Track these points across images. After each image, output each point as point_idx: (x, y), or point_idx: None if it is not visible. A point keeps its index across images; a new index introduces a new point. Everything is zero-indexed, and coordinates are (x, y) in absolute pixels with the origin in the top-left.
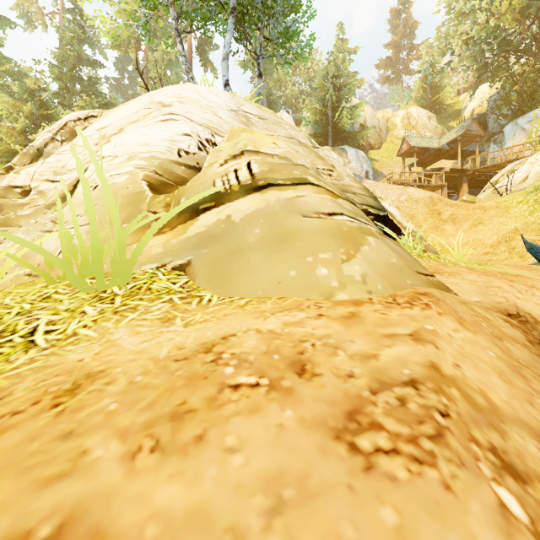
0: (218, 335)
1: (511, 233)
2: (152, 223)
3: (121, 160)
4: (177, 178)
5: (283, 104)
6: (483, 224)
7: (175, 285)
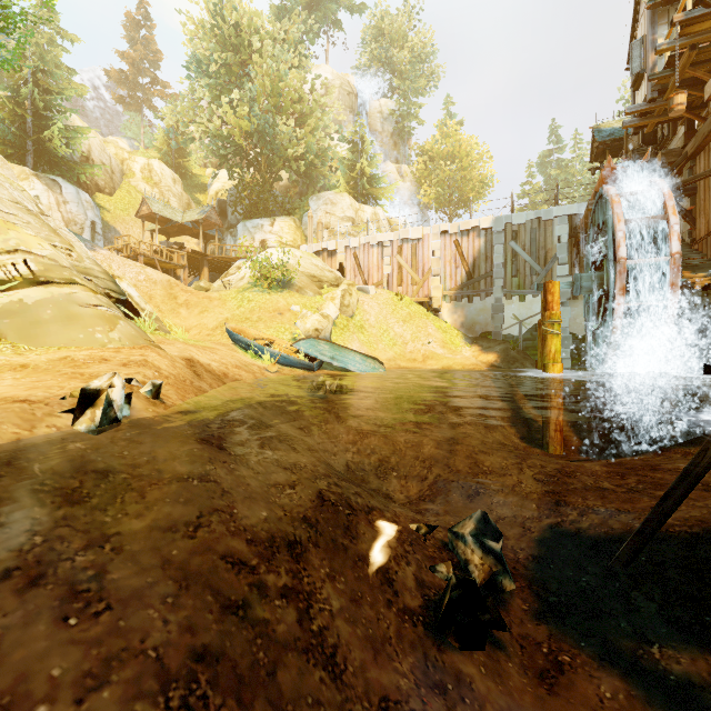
0: (63, 356)
1: (225, 321)
2: None
3: None
4: None
5: None
6: (208, 311)
7: None
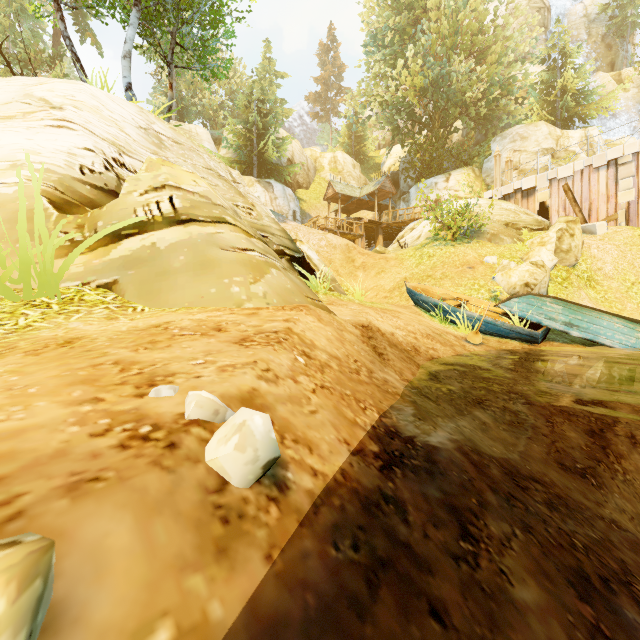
0: (162, 322)
1: (403, 281)
2: (65, 243)
3: (2, 167)
4: (83, 198)
5: (198, 113)
6: (384, 272)
7: (107, 298)
